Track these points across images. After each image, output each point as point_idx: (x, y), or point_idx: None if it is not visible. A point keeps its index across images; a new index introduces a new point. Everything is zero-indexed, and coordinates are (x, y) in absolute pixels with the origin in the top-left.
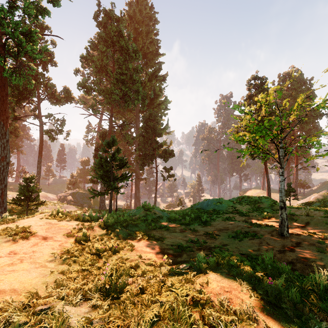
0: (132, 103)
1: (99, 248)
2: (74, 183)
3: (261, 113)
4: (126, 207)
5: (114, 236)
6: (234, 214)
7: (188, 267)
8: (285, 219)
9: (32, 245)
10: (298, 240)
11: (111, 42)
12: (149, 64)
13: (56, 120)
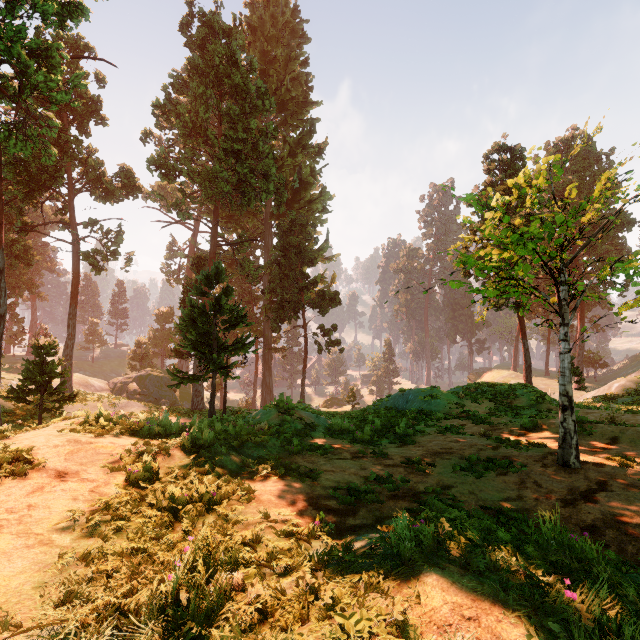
0: (257, 198)
1: (176, 497)
2: (142, 357)
3: (513, 218)
4: (246, 404)
5: (212, 469)
6: (463, 420)
7: (372, 544)
8: (571, 432)
9: (30, 492)
10: (600, 475)
11: (216, 76)
12: (291, 122)
13: (106, 231)
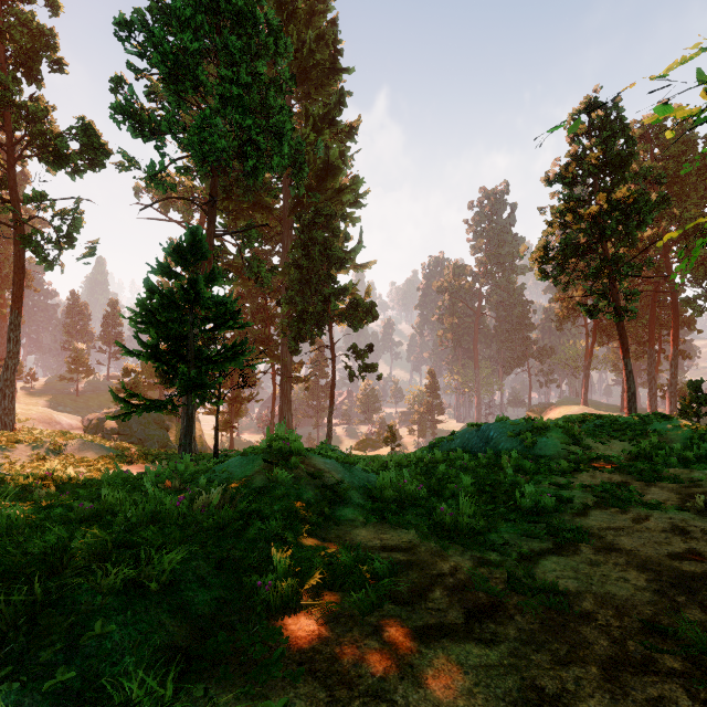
0: (267, 166)
1: None
2: (130, 388)
3: (617, 190)
4: None
5: None
6: (609, 473)
7: None
8: None
9: None
10: None
11: None
12: (316, 97)
13: (61, 212)
